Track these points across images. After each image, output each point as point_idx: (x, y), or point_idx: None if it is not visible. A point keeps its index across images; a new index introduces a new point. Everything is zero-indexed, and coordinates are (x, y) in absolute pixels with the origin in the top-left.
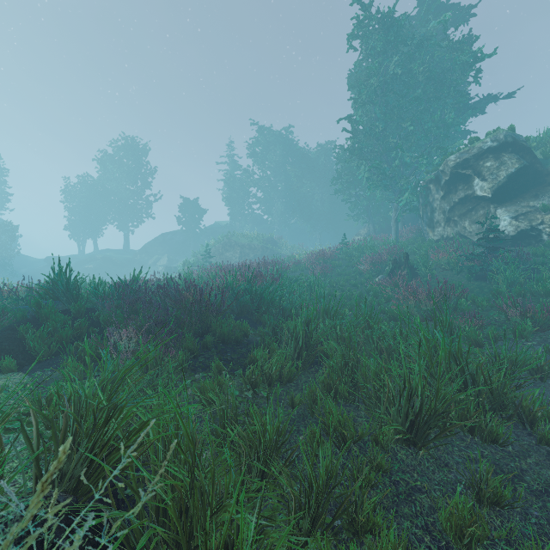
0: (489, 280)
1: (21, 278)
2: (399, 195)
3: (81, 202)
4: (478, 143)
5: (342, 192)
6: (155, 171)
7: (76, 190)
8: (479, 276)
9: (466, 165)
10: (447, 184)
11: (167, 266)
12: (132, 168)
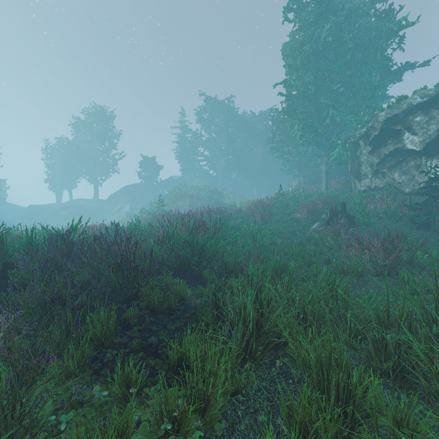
0: (435, 230)
1: (7, 223)
2: (329, 150)
3: (58, 160)
4: (407, 100)
5: (276, 149)
6: (119, 134)
7: (54, 150)
8: (420, 225)
9: (396, 120)
10: (376, 139)
11: (128, 213)
12: (101, 131)
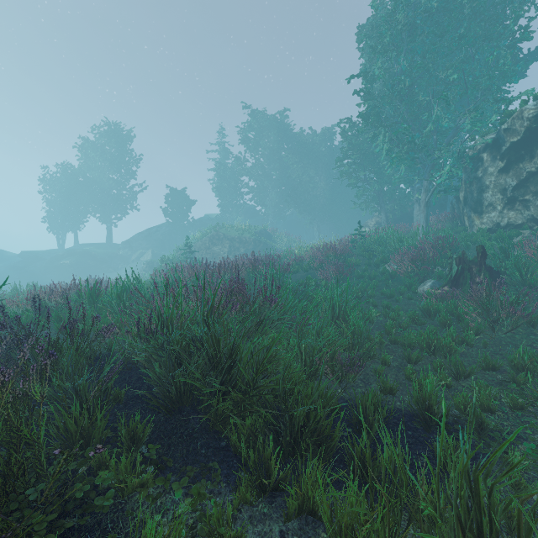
0: None
1: None
2: (431, 171)
3: (60, 192)
4: None
5: (347, 175)
6: (140, 159)
7: (55, 179)
8: None
9: None
10: (514, 148)
11: (148, 262)
12: (116, 155)
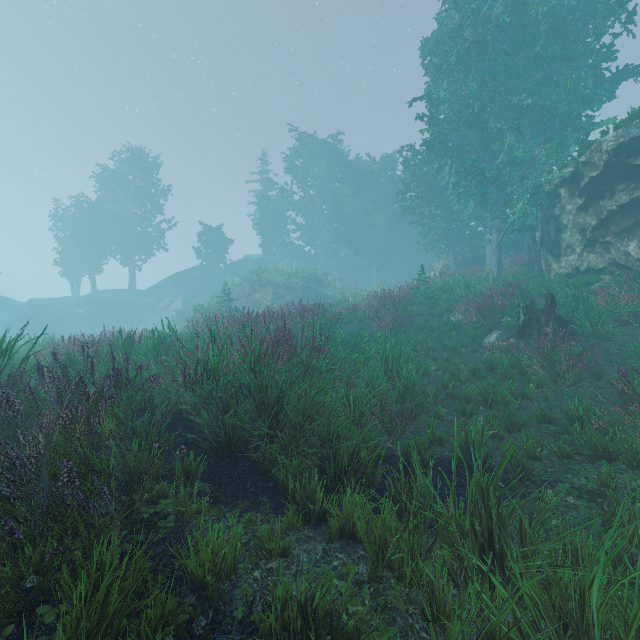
0: None
1: None
2: (504, 208)
3: (75, 230)
4: None
5: (410, 211)
6: (168, 191)
7: (68, 215)
8: None
9: (635, 148)
10: (593, 184)
11: (179, 312)
12: (140, 187)
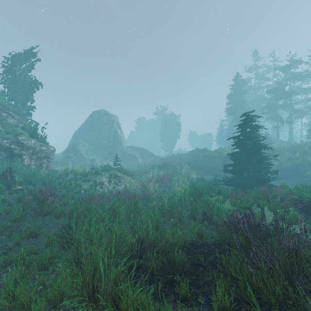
0: None
1: None
2: None
3: None
4: None
5: None
6: None
7: None
8: None
9: None
10: None
11: None
12: None
